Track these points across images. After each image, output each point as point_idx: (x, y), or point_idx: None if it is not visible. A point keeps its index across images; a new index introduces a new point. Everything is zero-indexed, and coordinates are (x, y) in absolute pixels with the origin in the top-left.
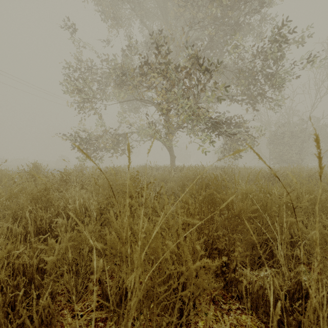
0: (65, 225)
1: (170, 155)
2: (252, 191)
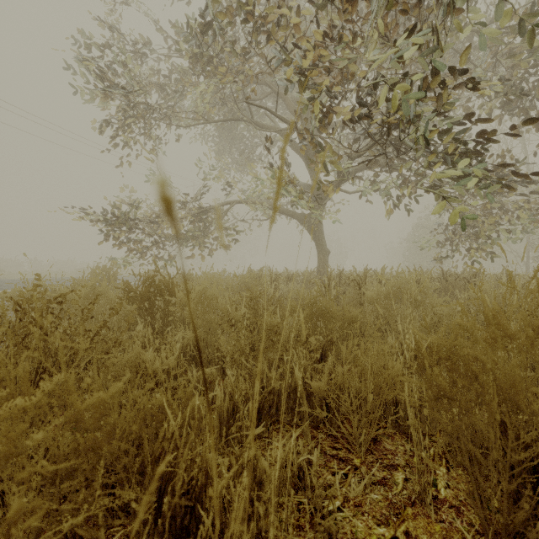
0: None
1: (318, 247)
2: None
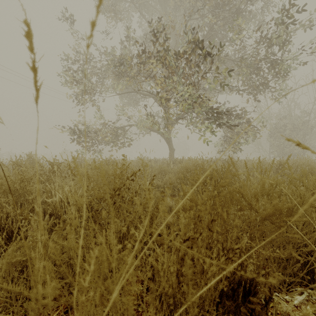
0: None
1: (169, 147)
2: (279, 183)
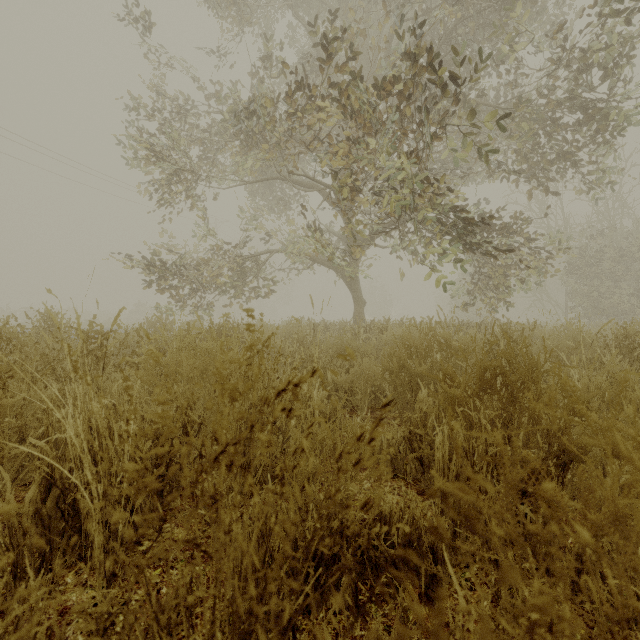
0: (6, 516)
1: (355, 297)
2: None
